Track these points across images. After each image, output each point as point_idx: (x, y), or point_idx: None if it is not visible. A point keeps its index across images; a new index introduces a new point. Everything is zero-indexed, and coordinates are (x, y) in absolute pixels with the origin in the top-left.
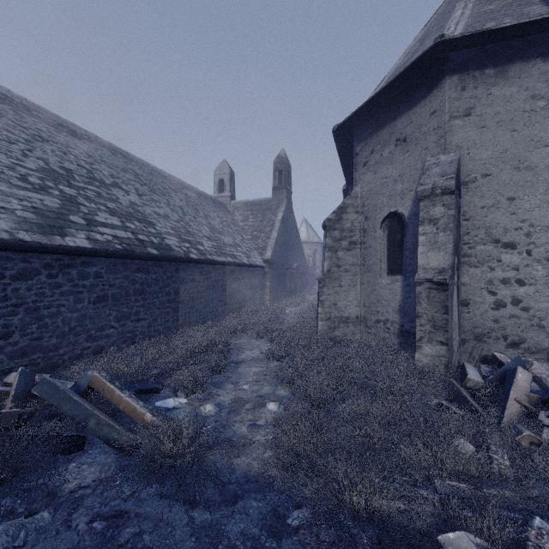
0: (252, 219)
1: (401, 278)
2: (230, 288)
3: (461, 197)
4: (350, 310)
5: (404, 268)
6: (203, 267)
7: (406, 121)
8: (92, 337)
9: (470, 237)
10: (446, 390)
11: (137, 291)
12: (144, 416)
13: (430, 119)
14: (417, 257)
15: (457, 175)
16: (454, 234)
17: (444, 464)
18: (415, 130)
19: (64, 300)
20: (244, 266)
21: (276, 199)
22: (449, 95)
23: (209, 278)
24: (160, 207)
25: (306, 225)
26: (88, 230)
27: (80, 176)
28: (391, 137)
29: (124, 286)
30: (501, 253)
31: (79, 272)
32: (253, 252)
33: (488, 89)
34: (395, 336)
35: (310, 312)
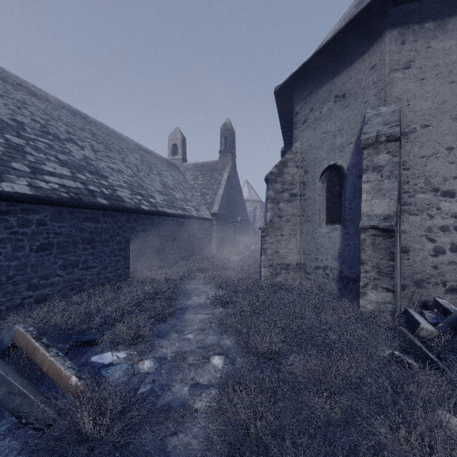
0: (201, 178)
1: (339, 227)
2: (180, 238)
3: (401, 147)
4: (291, 257)
5: (343, 217)
6: (154, 218)
7: (345, 78)
8: (34, 286)
9: (410, 186)
10: (396, 339)
11: (86, 239)
12: (69, 380)
13: (369, 74)
14: (356, 207)
15: (400, 124)
16: (398, 181)
17: (436, 453)
18: (354, 86)
19: (1, 248)
20: (194, 218)
21: (222, 161)
22: (390, 49)
23: (160, 228)
24: (115, 163)
25: (248, 185)
26: (32, 177)
27: (32, 129)
28: (330, 94)
29: (72, 234)
30: (440, 201)
31: (19, 219)
32: (202, 207)
33: (427, 42)
34: (334, 282)
35: (252, 260)
